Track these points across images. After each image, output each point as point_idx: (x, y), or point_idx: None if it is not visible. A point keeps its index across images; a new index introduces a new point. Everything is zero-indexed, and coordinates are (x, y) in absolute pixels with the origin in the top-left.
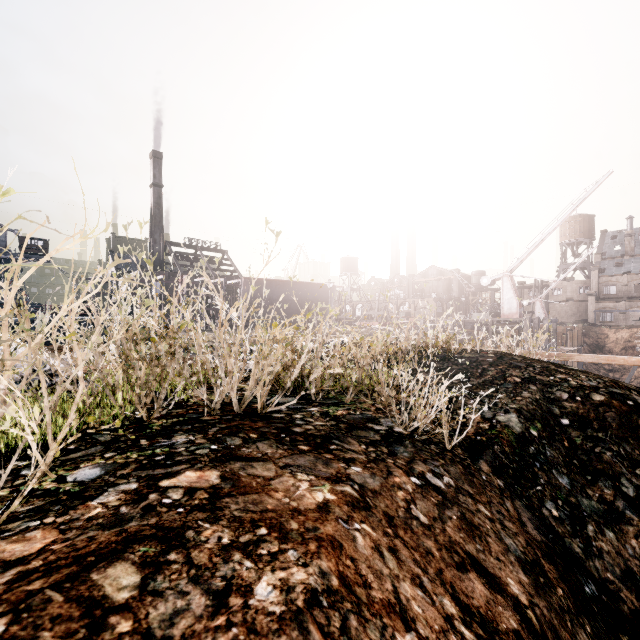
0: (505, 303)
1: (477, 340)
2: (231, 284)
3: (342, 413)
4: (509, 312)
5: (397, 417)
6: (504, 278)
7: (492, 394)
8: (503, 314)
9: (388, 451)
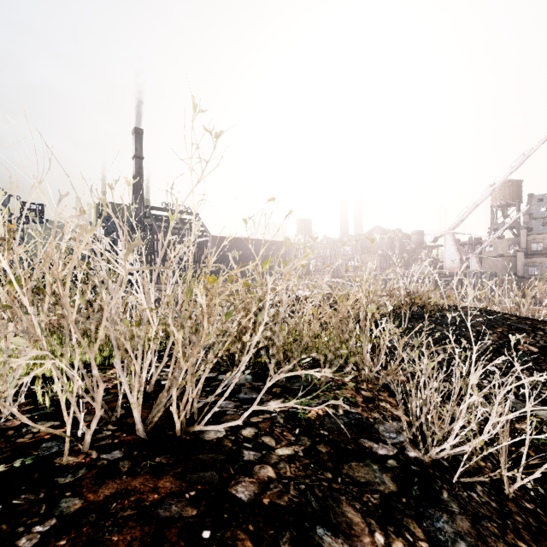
0: (447, 258)
1: (457, 295)
2: (200, 242)
3: (318, 414)
4: (451, 266)
5: (419, 440)
6: (446, 235)
7: (508, 369)
8: (445, 268)
9: (427, 538)
